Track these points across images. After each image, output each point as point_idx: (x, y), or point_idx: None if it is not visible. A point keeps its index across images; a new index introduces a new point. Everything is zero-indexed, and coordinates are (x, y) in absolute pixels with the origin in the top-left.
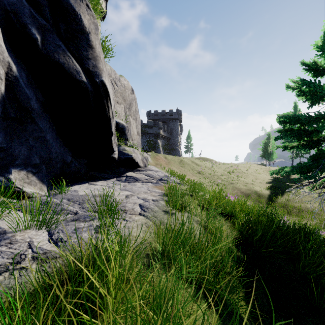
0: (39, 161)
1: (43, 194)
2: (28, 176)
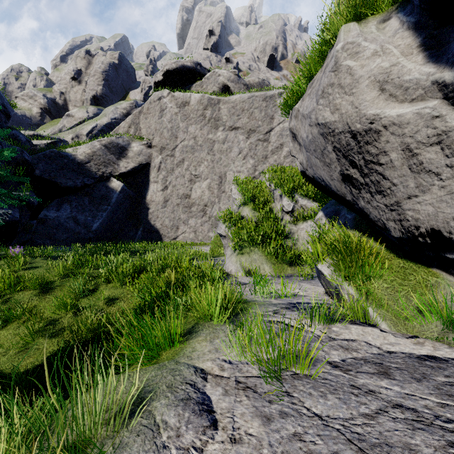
0: None
1: None
2: None
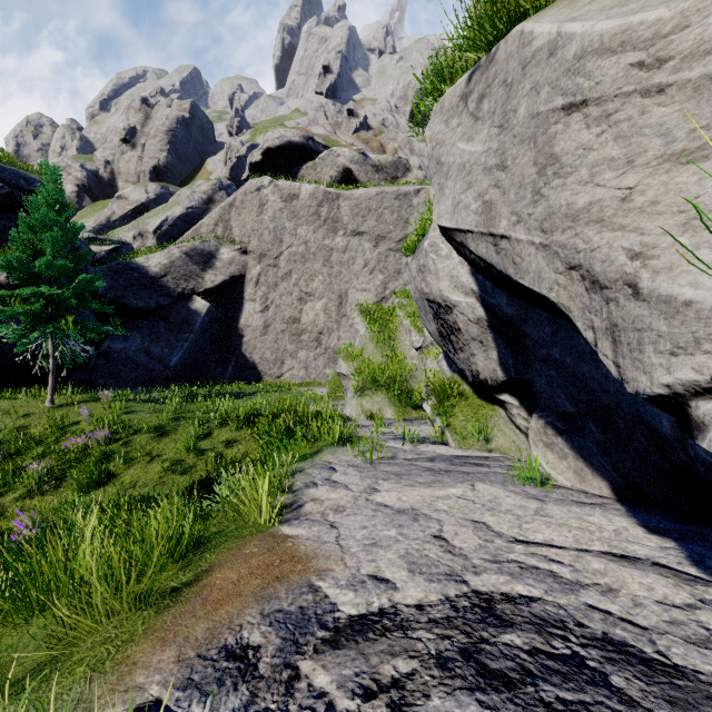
0: (577, 408)
1: (559, 480)
2: (547, 431)
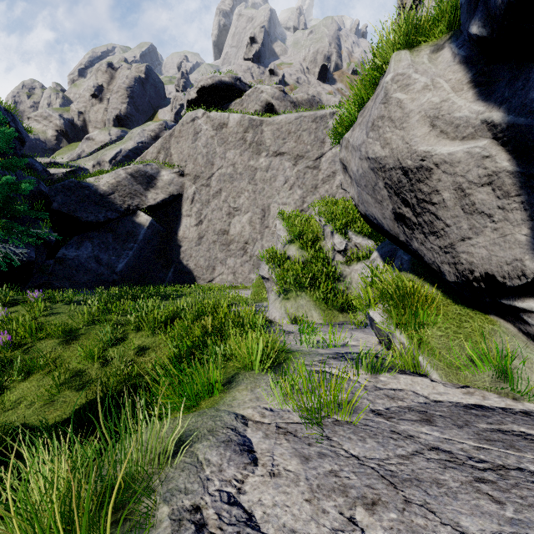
0: None
1: None
2: None
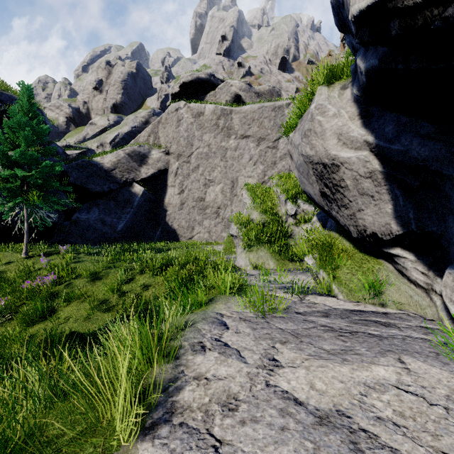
0: None
1: None
2: None
